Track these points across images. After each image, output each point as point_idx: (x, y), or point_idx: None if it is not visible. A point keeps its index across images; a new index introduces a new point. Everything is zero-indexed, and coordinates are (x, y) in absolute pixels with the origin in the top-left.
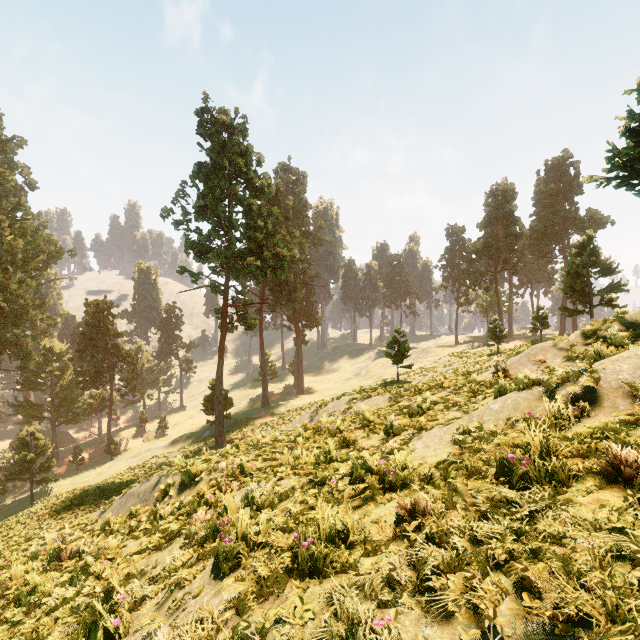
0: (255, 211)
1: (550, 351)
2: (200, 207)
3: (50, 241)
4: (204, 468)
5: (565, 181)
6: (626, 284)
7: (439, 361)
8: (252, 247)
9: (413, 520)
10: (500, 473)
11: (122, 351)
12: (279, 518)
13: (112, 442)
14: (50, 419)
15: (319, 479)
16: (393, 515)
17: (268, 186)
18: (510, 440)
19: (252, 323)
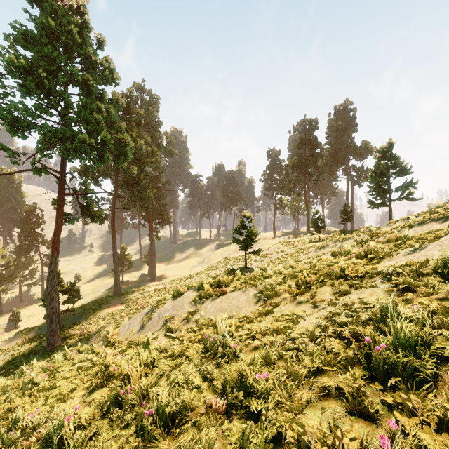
0: (93, 90)
1: None
2: (11, 64)
3: None
4: None
5: (347, 121)
6: (416, 182)
7: (270, 249)
8: (88, 128)
9: None
10: None
11: None
12: None
13: None
14: None
15: None
16: None
17: (111, 73)
18: None
19: (96, 214)
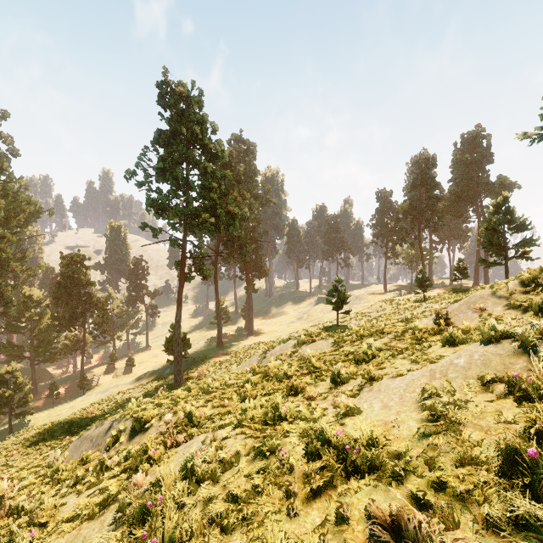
0: (210, 173)
1: (489, 299)
2: (159, 169)
3: (30, 202)
4: (155, 413)
5: (478, 152)
6: (537, 239)
7: (372, 307)
8: (207, 205)
9: (398, 540)
10: (508, 466)
11: (94, 298)
12: (219, 505)
13: (84, 378)
14: (30, 358)
15: (267, 446)
16: (366, 522)
17: (221, 152)
18: (498, 410)
19: (207, 273)
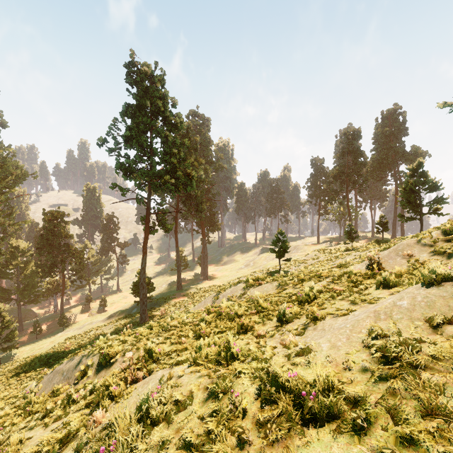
0: (170, 141)
1: (415, 247)
2: (127, 136)
3: (17, 166)
4: (119, 350)
5: (396, 126)
6: (447, 198)
7: (308, 255)
8: (168, 169)
9: None
10: None
11: (71, 249)
12: None
13: (64, 317)
14: (16, 300)
15: (220, 387)
16: None
17: (181, 123)
18: None
19: (169, 227)
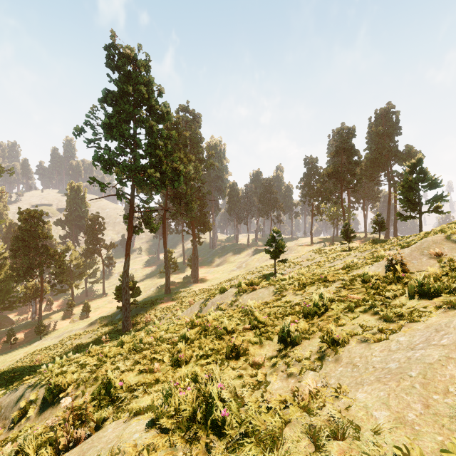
0: (156, 132)
1: (444, 244)
2: (105, 124)
3: None
4: (73, 379)
5: (389, 125)
6: (447, 195)
7: (303, 256)
8: (153, 162)
9: None
10: None
11: (51, 250)
12: None
13: (41, 324)
14: None
15: None
16: None
17: (167, 114)
18: None
19: (155, 227)
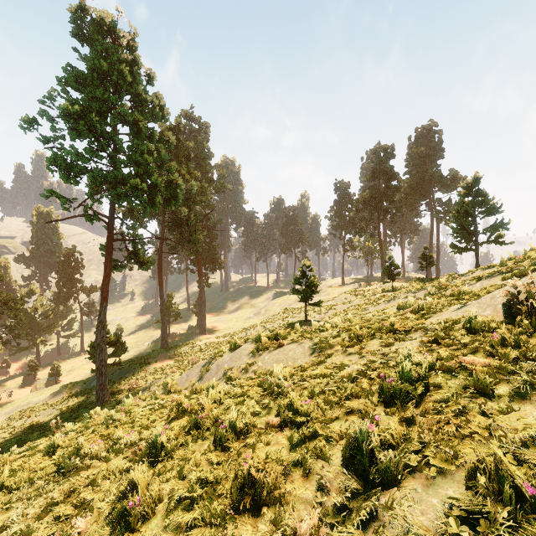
0: (143, 130)
1: None
2: (66, 111)
3: None
4: None
5: (431, 146)
6: (508, 223)
7: (336, 299)
8: (139, 171)
9: None
10: None
11: (2, 295)
12: None
13: None
14: None
15: None
16: None
17: (161, 109)
18: None
19: (145, 261)
